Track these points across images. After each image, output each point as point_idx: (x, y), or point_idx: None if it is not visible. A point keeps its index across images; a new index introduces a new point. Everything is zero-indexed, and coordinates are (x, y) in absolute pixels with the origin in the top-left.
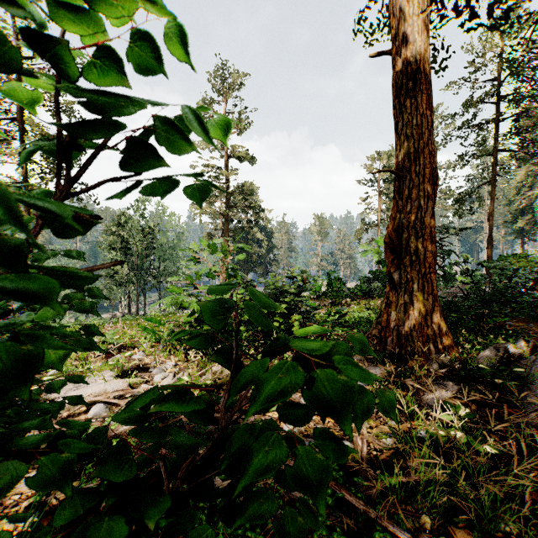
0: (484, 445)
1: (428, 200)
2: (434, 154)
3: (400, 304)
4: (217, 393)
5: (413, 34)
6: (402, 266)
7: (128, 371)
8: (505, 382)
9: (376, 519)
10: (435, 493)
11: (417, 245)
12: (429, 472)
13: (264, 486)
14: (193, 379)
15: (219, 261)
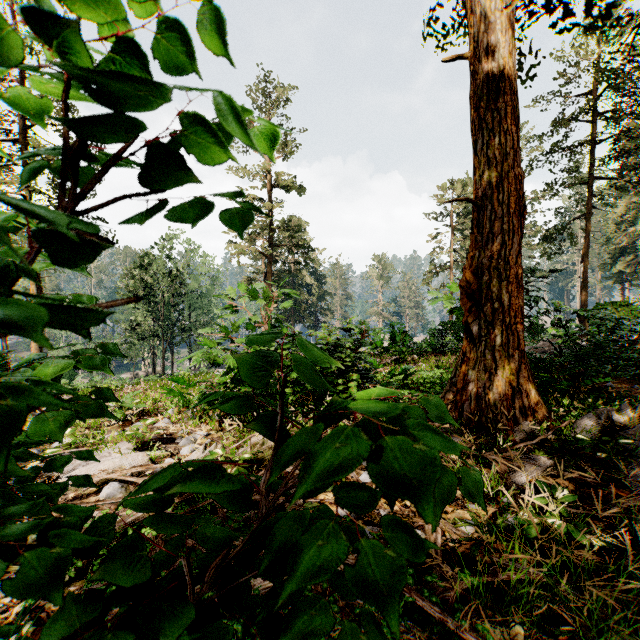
0: (588, 536)
1: (513, 235)
2: (520, 179)
3: (480, 361)
4: (257, 470)
5: (495, 33)
6: (482, 315)
7: (149, 443)
8: (609, 456)
9: (456, 631)
10: (529, 596)
11: (500, 290)
12: (521, 570)
13: (315, 587)
14: (229, 452)
15: (261, 310)
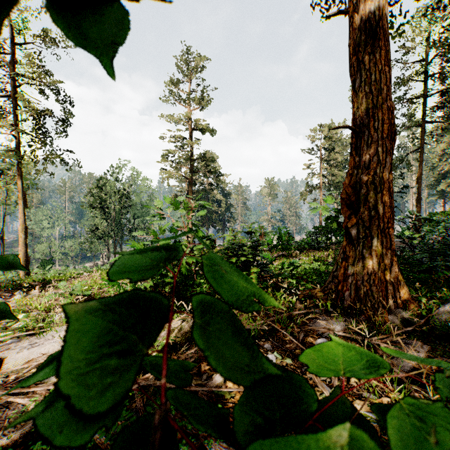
0: None
1: (386, 155)
2: (392, 110)
3: (358, 259)
4: (175, 352)
5: None
6: (360, 221)
7: None
8: None
9: None
10: None
11: (376, 200)
12: None
13: None
14: None
15: (182, 217)
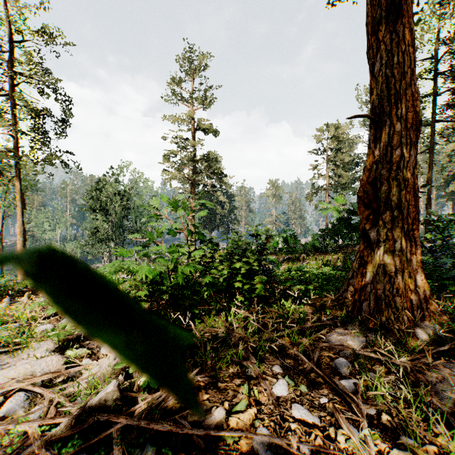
0: None
1: (410, 148)
2: (417, 96)
3: (378, 265)
4: None
5: None
6: (380, 223)
7: (76, 338)
8: None
9: None
10: None
11: (400, 199)
12: None
13: None
14: None
15: (182, 219)
